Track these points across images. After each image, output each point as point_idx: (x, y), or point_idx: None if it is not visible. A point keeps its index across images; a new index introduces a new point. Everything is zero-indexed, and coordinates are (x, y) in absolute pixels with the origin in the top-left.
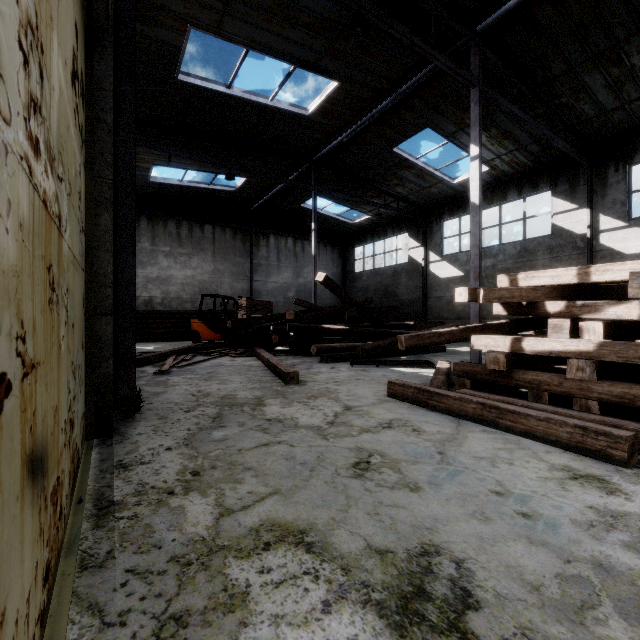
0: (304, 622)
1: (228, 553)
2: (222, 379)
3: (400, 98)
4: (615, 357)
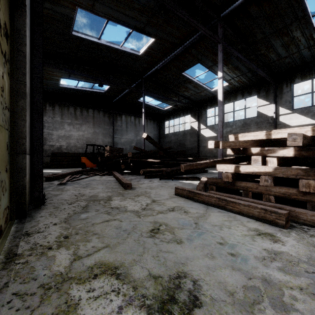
0: None
1: (73, 281)
2: (93, 187)
3: (185, 48)
4: (282, 174)
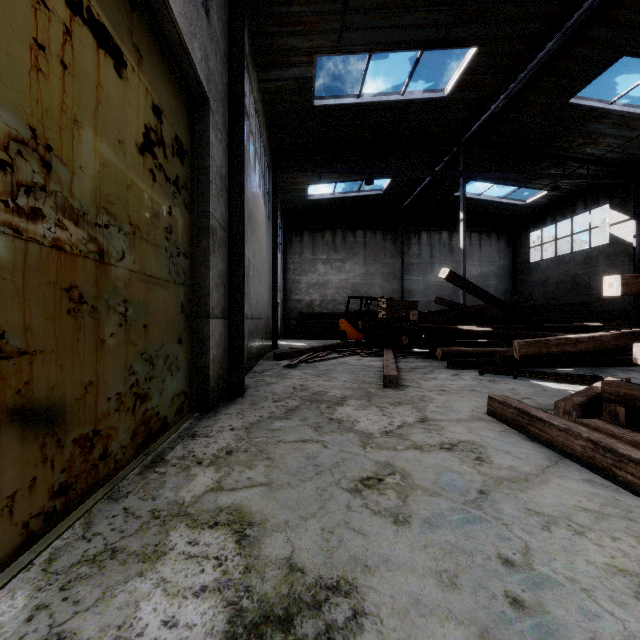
0: (174, 594)
1: (185, 520)
2: (331, 376)
3: (569, 34)
4: None
